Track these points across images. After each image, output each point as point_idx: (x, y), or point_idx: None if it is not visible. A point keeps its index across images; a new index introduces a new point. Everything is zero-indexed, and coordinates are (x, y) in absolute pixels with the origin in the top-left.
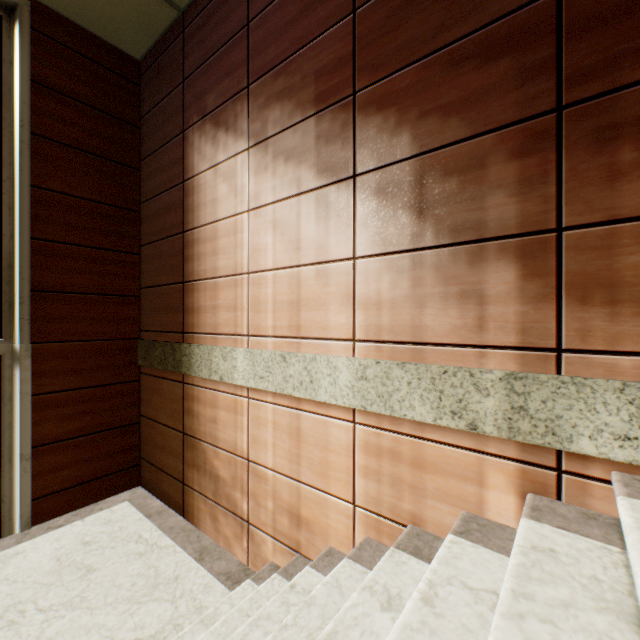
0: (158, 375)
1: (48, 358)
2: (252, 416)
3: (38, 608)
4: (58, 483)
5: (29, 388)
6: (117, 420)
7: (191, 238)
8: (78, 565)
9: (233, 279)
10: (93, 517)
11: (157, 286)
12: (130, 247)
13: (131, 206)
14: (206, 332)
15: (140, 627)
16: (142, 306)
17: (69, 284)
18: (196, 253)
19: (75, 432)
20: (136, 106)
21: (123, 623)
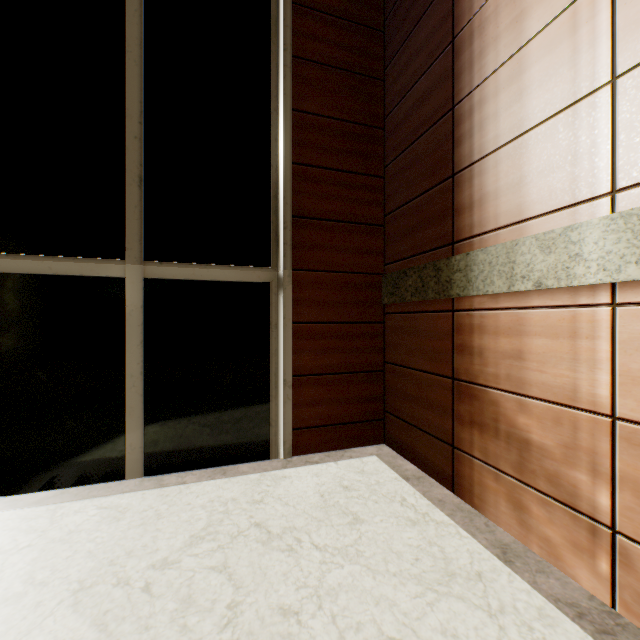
0: (409, 310)
1: (304, 287)
2: (625, 336)
3: (312, 543)
4: (312, 418)
5: (290, 315)
6: (362, 363)
7: (466, 107)
8: (342, 509)
9: (565, 114)
10: (344, 462)
11: (408, 202)
12: (374, 170)
13: (375, 123)
14: (498, 227)
15: (450, 634)
16: (386, 236)
17: (321, 211)
18: (476, 122)
19: (326, 368)
20: (380, 8)
21: (421, 613)
